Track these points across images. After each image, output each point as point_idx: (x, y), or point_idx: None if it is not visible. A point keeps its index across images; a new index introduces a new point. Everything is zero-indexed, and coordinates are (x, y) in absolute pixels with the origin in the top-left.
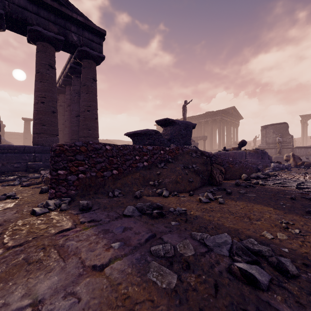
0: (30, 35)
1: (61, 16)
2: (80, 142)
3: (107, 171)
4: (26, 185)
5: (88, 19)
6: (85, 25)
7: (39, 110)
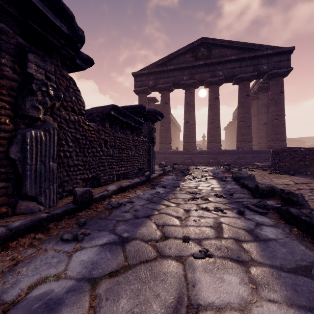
0: (235, 81)
1: (255, 58)
2: (285, 147)
3: (301, 162)
4: (250, 168)
5: (276, 47)
6: (274, 54)
7: (240, 126)
